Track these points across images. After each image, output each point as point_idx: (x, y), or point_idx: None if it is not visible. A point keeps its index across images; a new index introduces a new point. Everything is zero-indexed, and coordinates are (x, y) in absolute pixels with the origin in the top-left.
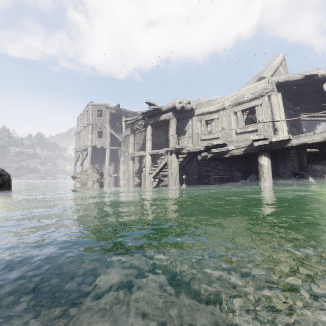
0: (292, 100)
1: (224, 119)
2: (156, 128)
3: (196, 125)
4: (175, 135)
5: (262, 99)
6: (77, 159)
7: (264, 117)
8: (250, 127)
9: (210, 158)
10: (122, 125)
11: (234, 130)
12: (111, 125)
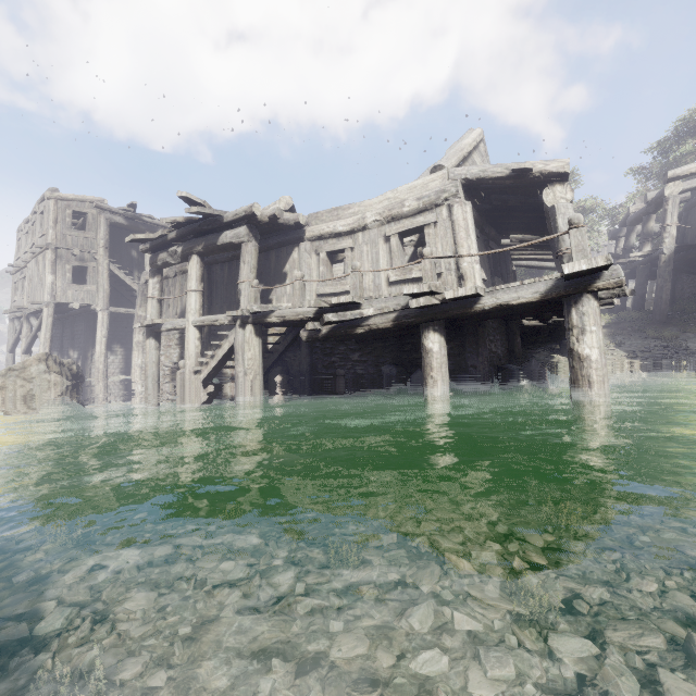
0: (495, 221)
1: (366, 251)
2: (220, 265)
3: (309, 261)
4: (255, 282)
5: (437, 211)
6: (15, 337)
7: (441, 250)
8: (415, 270)
9: (327, 336)
10: (144, 254)
11: (384, 275)
12: (114, 254)
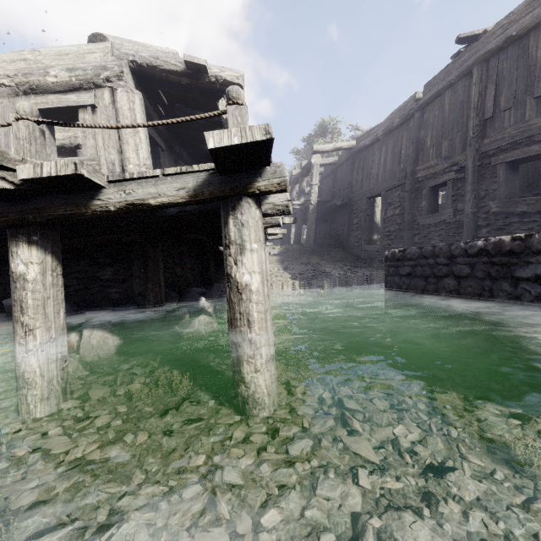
0: (186, 142)
1: None
2: None
3: None
4: None
5: (97, 93)
6: None
7: (102, 145)
8: None
9: None
10: None
11: None
12: None
